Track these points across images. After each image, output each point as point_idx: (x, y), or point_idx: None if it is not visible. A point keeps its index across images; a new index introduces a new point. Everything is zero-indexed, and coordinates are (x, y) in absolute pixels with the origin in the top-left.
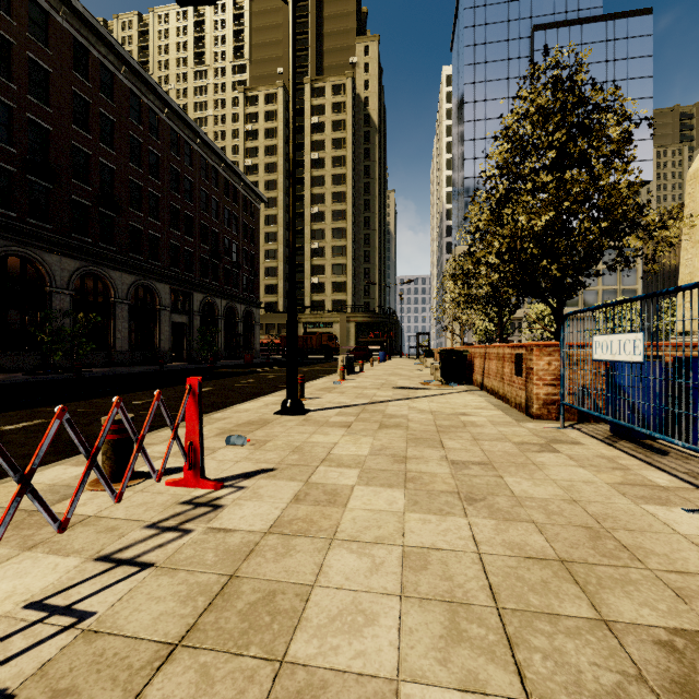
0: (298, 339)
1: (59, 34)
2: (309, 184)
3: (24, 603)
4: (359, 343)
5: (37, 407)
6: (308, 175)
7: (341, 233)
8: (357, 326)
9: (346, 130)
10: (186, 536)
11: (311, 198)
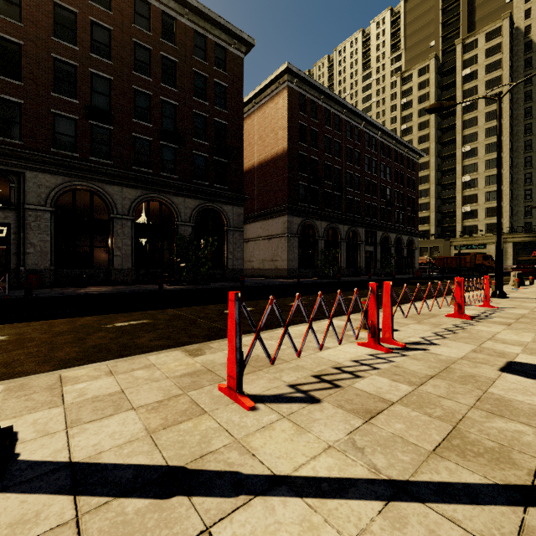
0: (451, 259)
1: (320, 110)
2: (460, 128)
3: (475, 313)
4: (518, 262)
5: (364, 290)
6: (459, 121)
7: (495, 162)
8: (516, 245)
9: (502, 68)
10: (500, 312)
11: (462, 139)
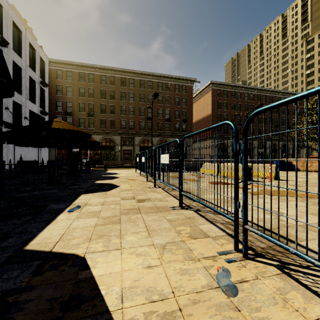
0: None
1: (229, 93)
2: None
3: None
4: None
5: None
6: None
7: None
8: None
9: None
10: None
11: None
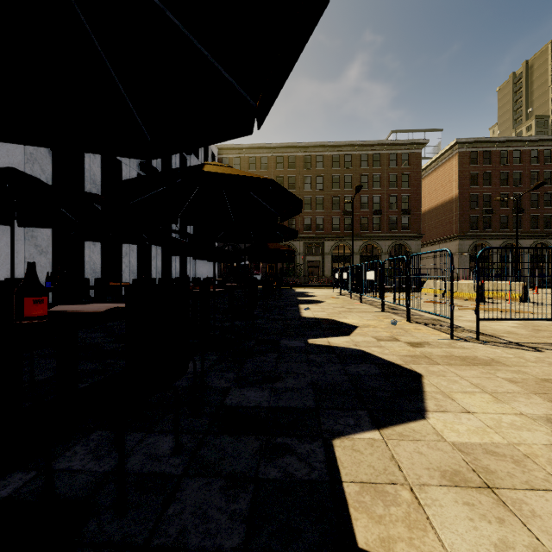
0: None
1: (494, 155)
2: None
3: None
4: None
5: None
6: None
7: None
8: None
9: None
10: None
11: None
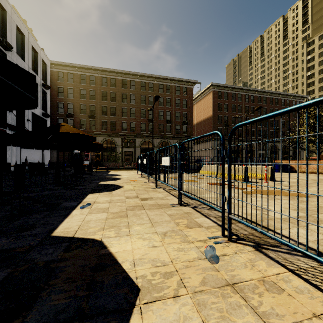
0: None
1: (229, 95)
2: None
3: None
4: None
5: None
6: None
7: None
8: None
9: None
10: None
11: None
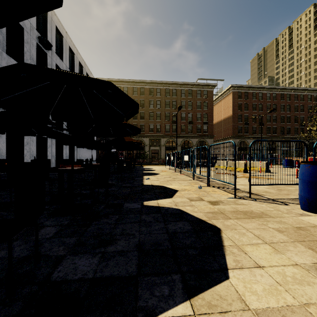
0: None
1: (250, 94)
2: None
3: None
4: None
5: None
6: None
7: None
8: None
9: None
10: None
11: None
